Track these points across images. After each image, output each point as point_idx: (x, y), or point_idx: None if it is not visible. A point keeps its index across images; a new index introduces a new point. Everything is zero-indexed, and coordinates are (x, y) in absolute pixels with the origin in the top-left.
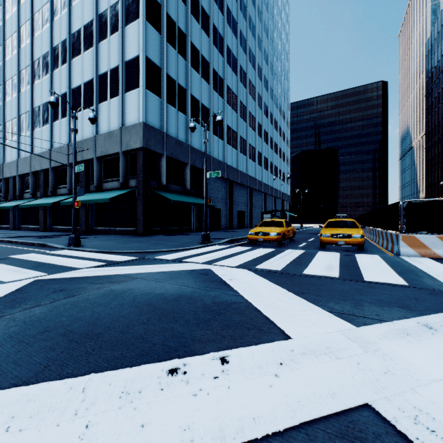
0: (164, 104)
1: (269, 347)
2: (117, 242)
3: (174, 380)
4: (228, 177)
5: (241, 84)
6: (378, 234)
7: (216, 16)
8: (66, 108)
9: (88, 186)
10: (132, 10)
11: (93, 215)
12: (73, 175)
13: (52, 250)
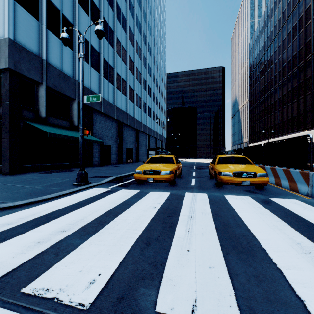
0: (43, 29)
1: None
2: None
3: None
4: (118, 118)
5: (130, 42)
6: None
7: None
8: None
9: None
10: None
11: None
12: None
13: None
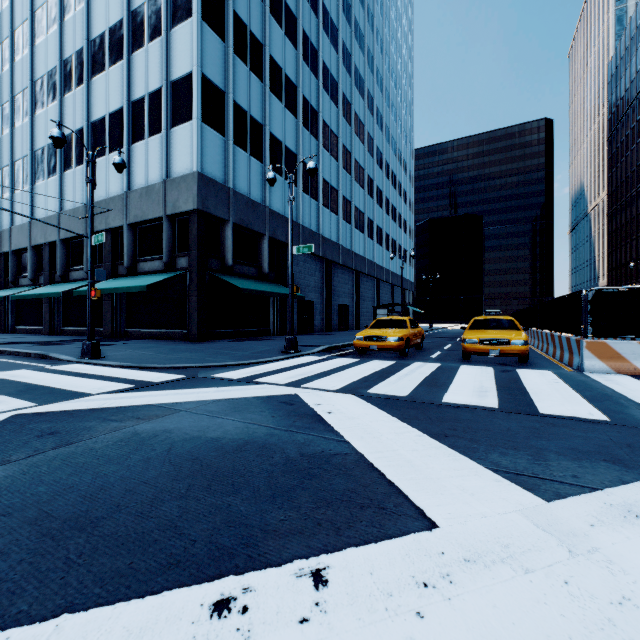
0: (229, 146)
1: (400, 547)
2: (157, 351)
3: (223, 629)
4: (325, 255)
5: (344, 119)
6: (547, 340)
7: (307, 18)
8: (82, 151)
9: (115, 267)
10: (181, 5)
11: (124, 311)
12: (89, 249)
13: (56, 364)
